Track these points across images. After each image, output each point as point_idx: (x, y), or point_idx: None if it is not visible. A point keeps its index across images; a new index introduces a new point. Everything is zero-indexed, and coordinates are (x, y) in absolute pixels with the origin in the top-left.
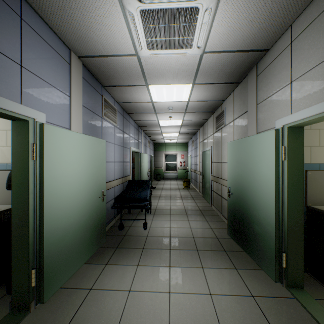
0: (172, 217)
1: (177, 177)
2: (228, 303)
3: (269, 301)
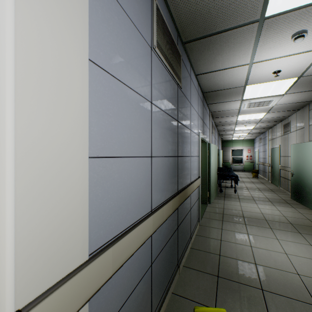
0: (249, 190)
1: (244, 170)
2: (287, 212)
3: (308, 214)
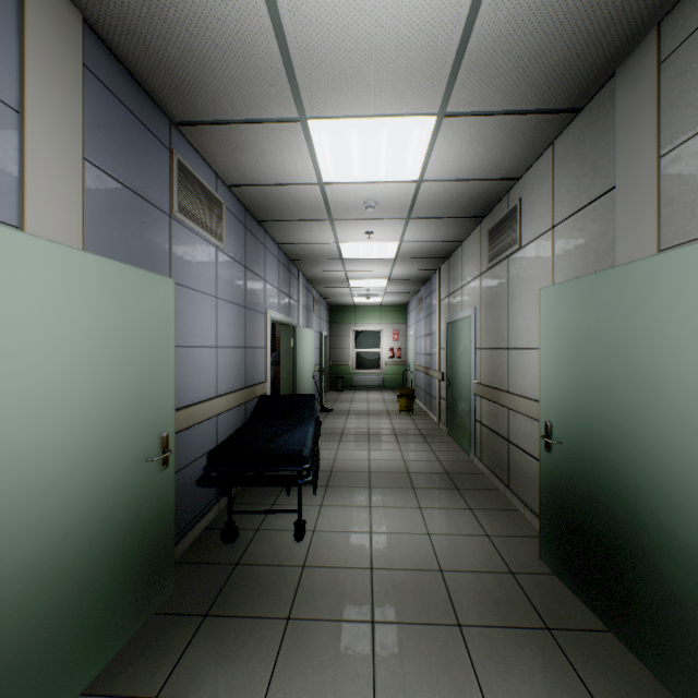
0: (375, 498)
1: (384, 385)
2: None
3: None
